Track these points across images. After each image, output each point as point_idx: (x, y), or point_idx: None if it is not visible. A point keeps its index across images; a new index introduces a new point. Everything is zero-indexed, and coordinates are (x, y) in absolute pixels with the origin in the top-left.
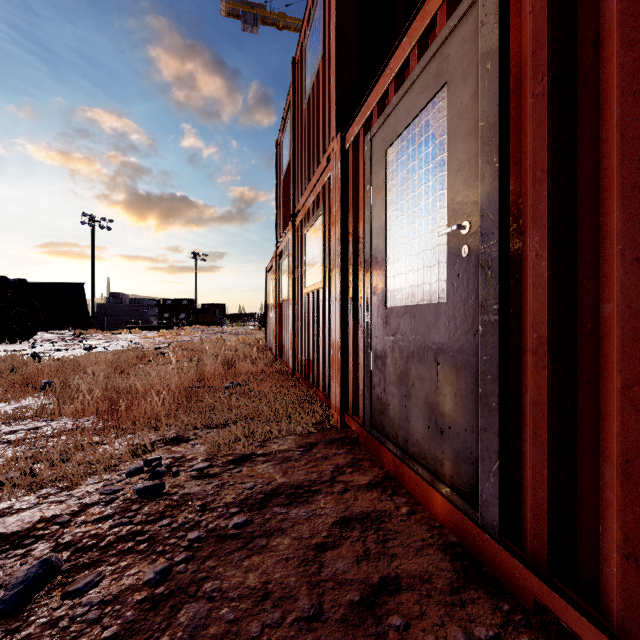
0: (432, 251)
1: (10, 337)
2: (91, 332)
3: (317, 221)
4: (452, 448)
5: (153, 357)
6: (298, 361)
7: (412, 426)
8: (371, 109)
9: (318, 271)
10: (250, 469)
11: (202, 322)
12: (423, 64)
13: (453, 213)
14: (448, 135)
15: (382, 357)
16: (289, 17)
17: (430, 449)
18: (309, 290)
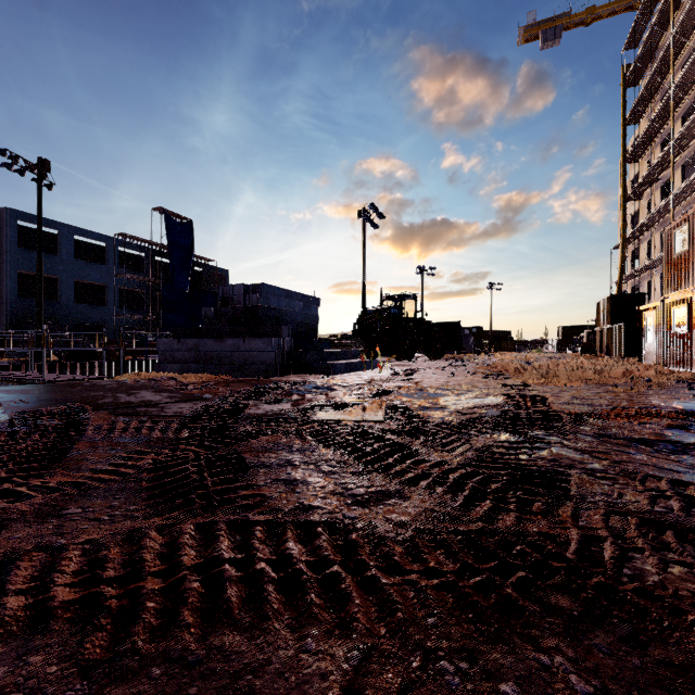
0: None
1: (437, 356)
2: (448, 355)
3: None
4: None
5: None
6: None
7: None
8: None
9: None
10: None
11: (504, 349)
12: None
13: None
14: None
15: None
16: (600, 7)
17: None
18: None
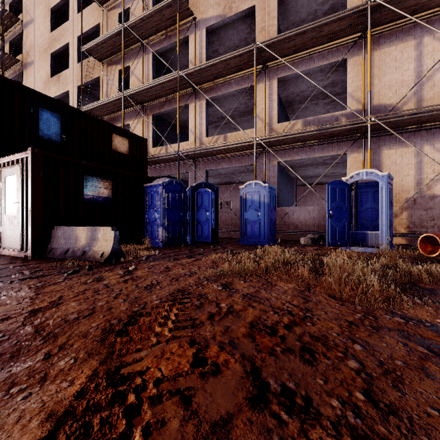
0: (14, 205)
1: None
2: None
3: None
4: (17, 241)
5: None
6: None
7: (11, 241)
8: (1, 163)
9: None
10: None
11: None
12: (13, 167)
13: (17, 199)
14: (16, 185)
15: (4, 228)
16: None
17: (14, 244)
18: None
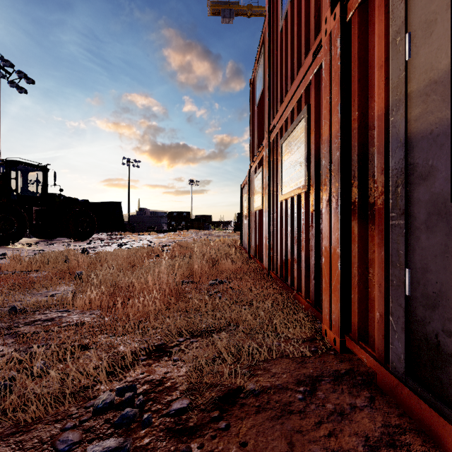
0: None
1: (78, 237)
2: (126, 234)
3: (297, 127)
4: None
5: (159, 253)
6: (273, 262)
7: None
8: None
9: (298, 176)
10: (240, 425)
11: (195, 227)
12: None
13: None
14: None
15: (440, 280)
16: (255, 7)
17: None
18: (287, 196)
